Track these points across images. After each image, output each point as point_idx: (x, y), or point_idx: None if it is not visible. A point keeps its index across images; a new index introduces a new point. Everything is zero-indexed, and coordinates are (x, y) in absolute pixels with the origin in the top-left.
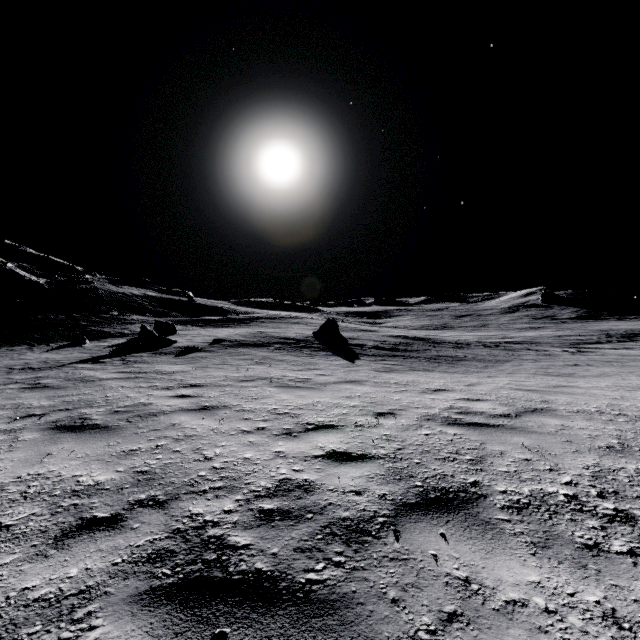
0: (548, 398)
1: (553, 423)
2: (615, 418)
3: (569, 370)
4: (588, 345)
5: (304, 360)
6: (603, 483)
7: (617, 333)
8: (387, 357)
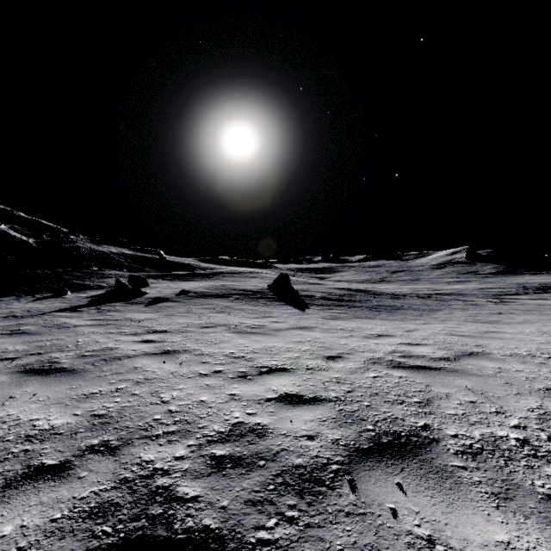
0: (481, 343)
1: (490, 366)
2: (547, 361)
3: (495, 318)
4: (508, 296)
5: (260, 309)
6: (550, 426)
7: (532, 286)
8: (333, 306)
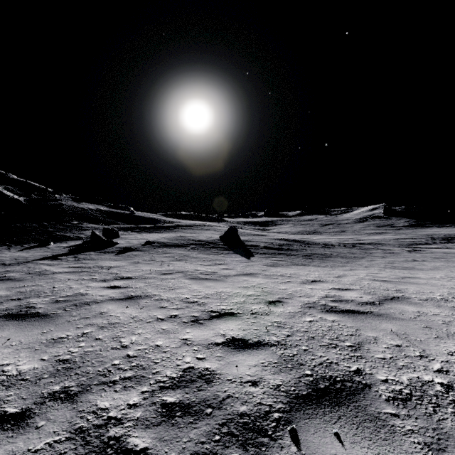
0: (400, 287)
1: (410, 310)
2: None
3: (410, 264)
4: (419, 245)
5: (212, 257)
6: None
7: (439, 237)
8: (274, 255)
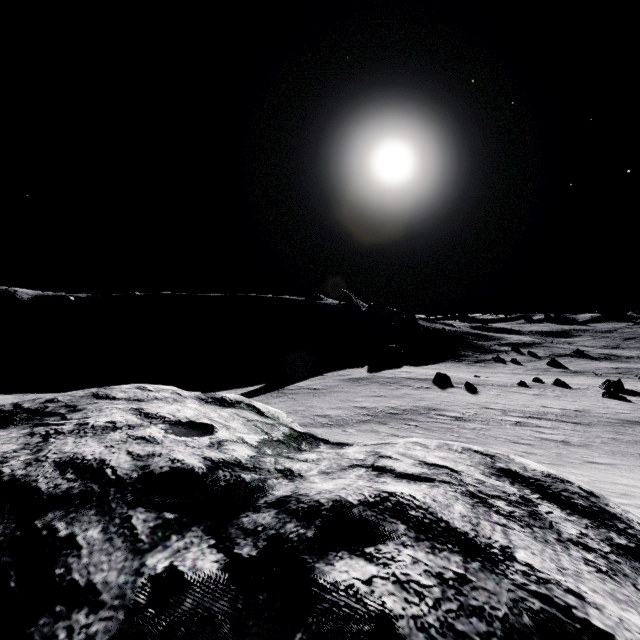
0: None
1: None
2: None
3: None
4: None
5: (587, 360)
6: None
7: None
8: (606, 360)
